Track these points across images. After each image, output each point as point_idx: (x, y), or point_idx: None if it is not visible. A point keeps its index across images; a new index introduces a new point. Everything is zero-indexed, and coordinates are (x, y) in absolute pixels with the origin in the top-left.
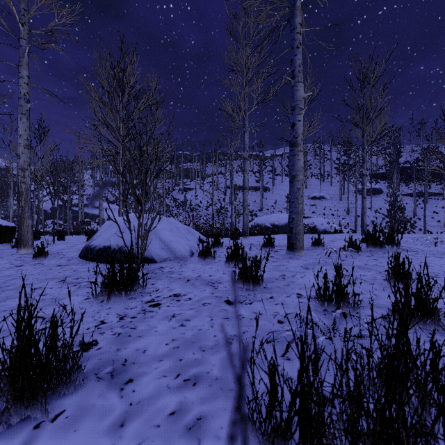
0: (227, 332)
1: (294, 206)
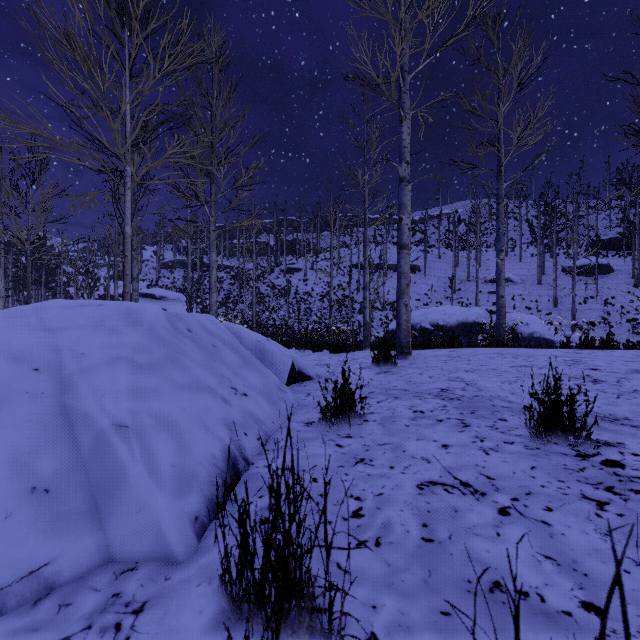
0: None
1: None
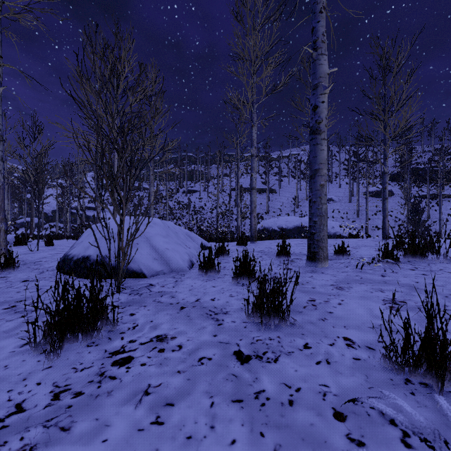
0: (242, 450)
1: (316, 206)
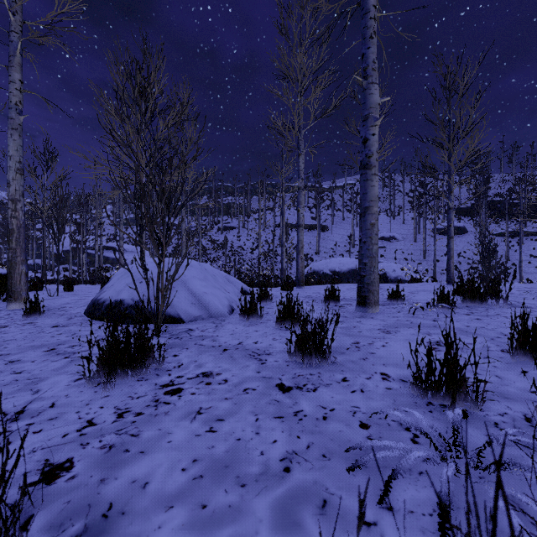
0: (282, 446)
1: (366, 247)
